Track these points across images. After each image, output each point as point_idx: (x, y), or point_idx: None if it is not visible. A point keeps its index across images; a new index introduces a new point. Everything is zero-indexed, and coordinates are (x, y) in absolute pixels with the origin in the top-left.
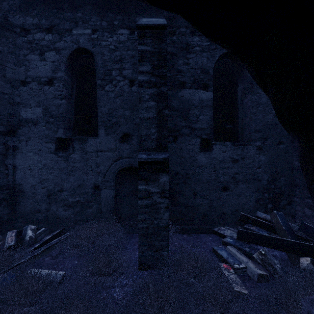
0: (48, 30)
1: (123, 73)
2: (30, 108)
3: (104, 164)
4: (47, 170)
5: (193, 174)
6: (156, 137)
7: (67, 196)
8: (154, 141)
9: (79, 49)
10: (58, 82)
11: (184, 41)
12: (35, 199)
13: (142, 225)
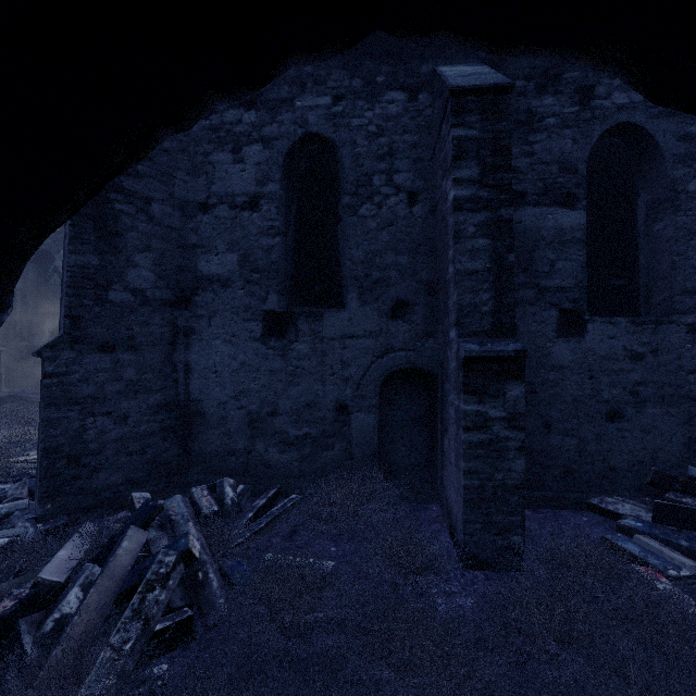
0: (248, 103)
1: (395, 181)
2: (216, 254)
3: (358, 362)
4: (248, 373)
5: (542, 385)
6: (491, 309)
7: (285, 424)
8: (487, 317)
9: (307, 136)
10: (268, 203)
11: (523, 107)
12: (225, 429)
13: (471, 483)
